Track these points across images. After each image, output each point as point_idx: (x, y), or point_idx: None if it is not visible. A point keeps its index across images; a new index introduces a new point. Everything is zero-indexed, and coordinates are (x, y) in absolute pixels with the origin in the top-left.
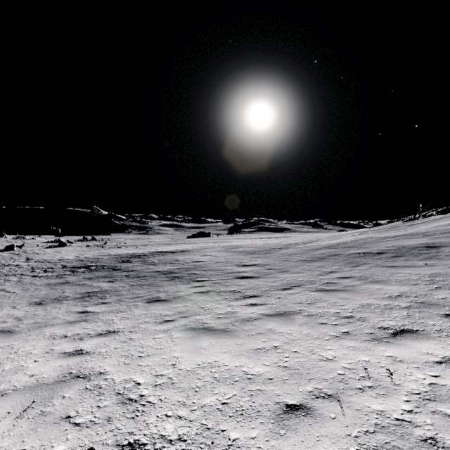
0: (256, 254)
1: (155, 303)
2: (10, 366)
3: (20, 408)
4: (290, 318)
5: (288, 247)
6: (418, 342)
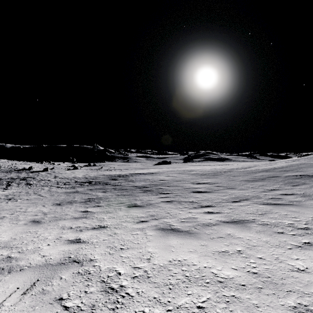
0: (206, 175)
1: (133, 208)
2: (32, 247)
3: (28, 283)
4: (245, 226)
5: (231, 171)
6: None
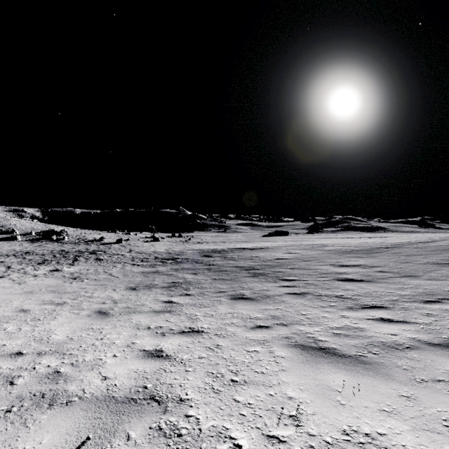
0: (354, 253)
1: (240, 301)
2: (91, 357)
3: (73, 439)
4: None
5: (399, 247)
6: None
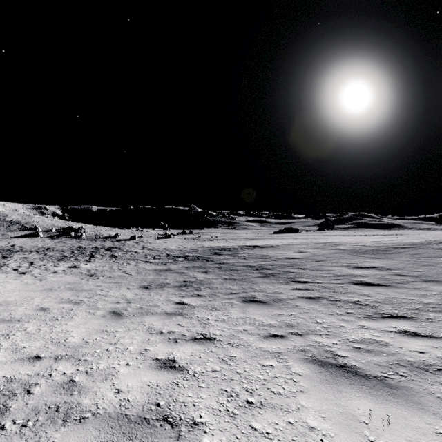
0: (369, 253)
1: (251, 304)
2: (105, 365)
3: None
4: None
5: (418, 247)
6: None
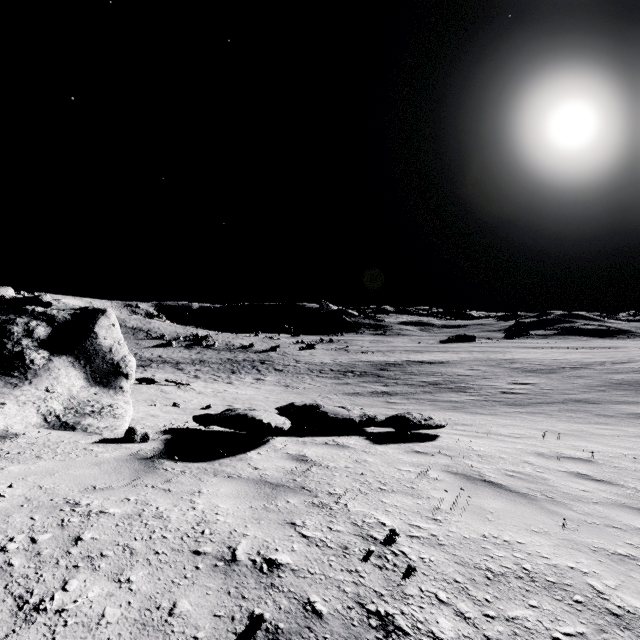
0: (536, 372)
1: (435, 402)
2: (388, 412)
3: None
4: (534, 414)
5: (584, 368)
6: (599, 425)
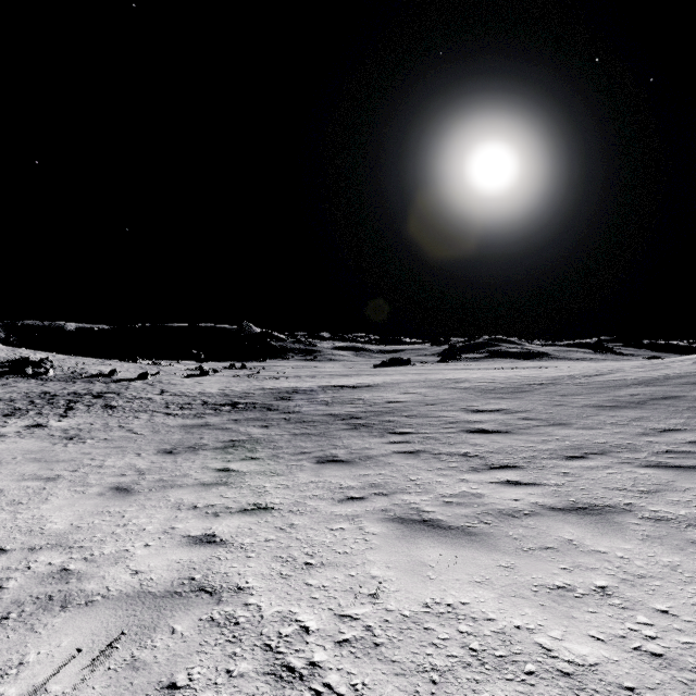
0: (497, 392)
1: (329, 465)
2: (112, 549)
3: (102, 639)
4: (609, 522)
5: (557, 383)
6: None
